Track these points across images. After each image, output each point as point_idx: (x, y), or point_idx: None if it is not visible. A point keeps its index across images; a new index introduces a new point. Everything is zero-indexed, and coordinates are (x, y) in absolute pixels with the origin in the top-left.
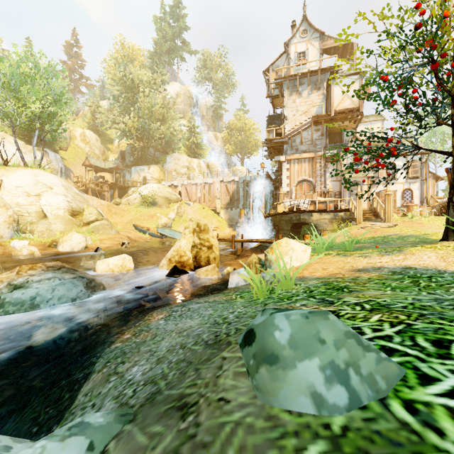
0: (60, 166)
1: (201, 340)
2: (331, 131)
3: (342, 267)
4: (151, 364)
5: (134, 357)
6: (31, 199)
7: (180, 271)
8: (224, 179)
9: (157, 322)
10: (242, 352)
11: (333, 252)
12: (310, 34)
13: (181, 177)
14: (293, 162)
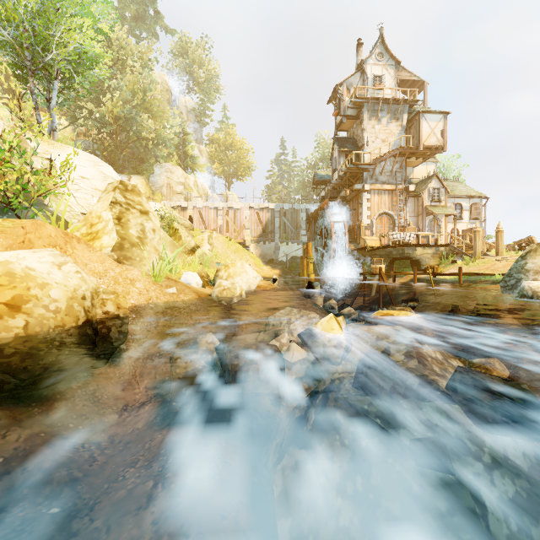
0: None
1: None
2: None
3: None
4: None
5: None
6: None
7: None
8: (255, 205)
9: None
10: None
11: None
12: (385, 59)
13: (178, 197)
14: (373, 193)
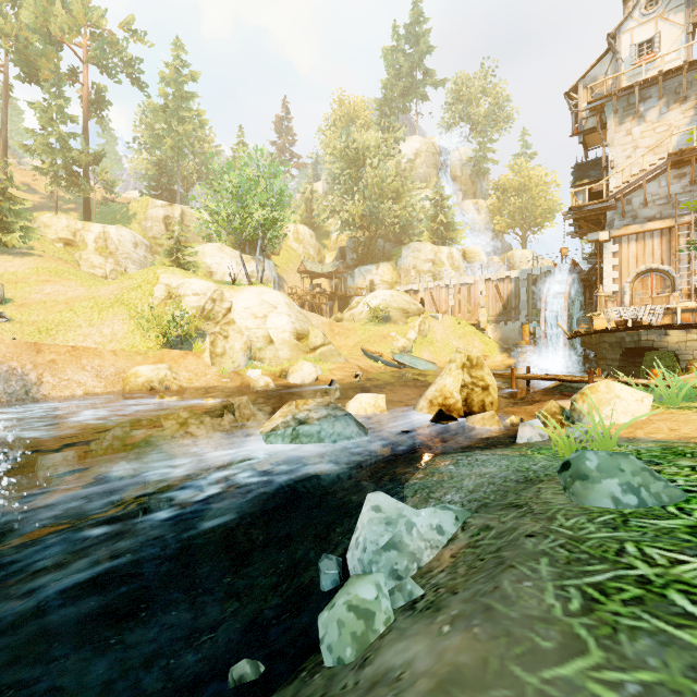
0: (273, 275)
1: (509, 479)
2: None
3: None
4: (464, 493)
5: (441, 490)
6: (258, 322)
7: (447, 417)
8: (493, 276)
9: (446, 467)
10: (560, 475)
11: None
12: (664, 3)
13: (423, 277)
14: (626, 240)
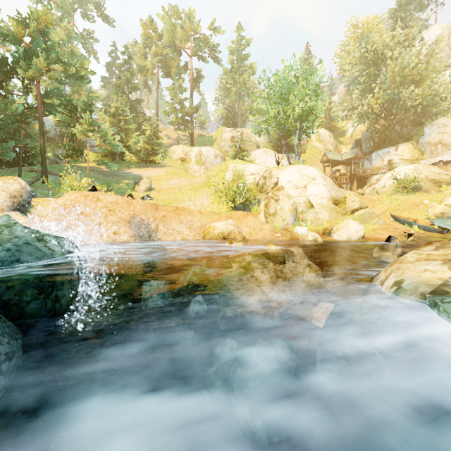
0: None
1: None
2: None
3: None
4: None
5: None
6: (299, 191)
7: None
8: None
9: None
10: None
11: None
12: None
13: None
14: None
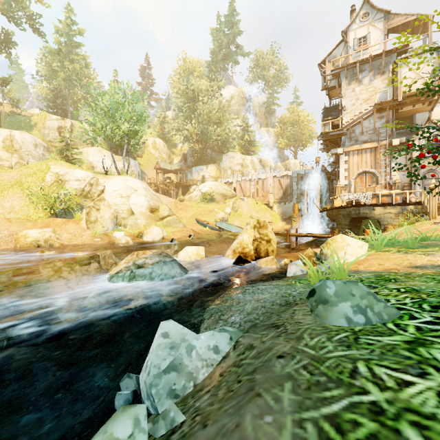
0: (138, 170)
1: (275, 303)
2: (399, 116)
3: (400, 264)
4: (244, 315)
5: (229, 313)
6: (123, 200)
7: (244, 260)
8: (277, 174)
9: (237, 295)
10: (308, 300)
11: (393, 249)
12: (372, 16)
13: (236, 174)
14: (352, 154)
